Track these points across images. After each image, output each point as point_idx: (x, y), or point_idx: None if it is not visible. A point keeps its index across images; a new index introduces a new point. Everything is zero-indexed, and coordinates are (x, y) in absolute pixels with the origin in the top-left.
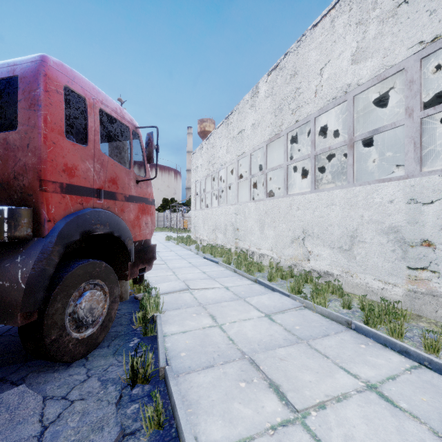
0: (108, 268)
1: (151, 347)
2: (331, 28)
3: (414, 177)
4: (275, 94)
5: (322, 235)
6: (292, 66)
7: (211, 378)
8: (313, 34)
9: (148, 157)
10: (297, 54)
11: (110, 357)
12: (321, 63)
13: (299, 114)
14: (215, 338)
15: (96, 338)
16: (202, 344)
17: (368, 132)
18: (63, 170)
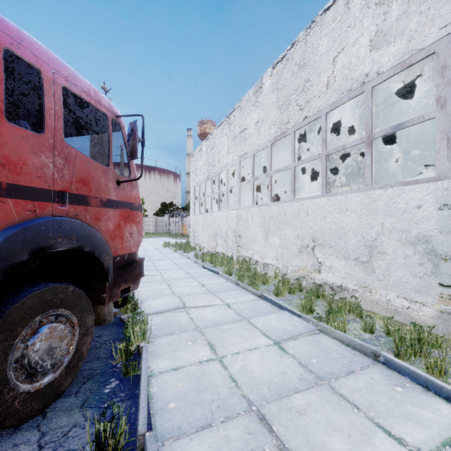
0: (77, 292)
1: (132, 394)
2: (345, 12)
3: (448, 179)
4: (281, 89)
5: (334, 244)
6: (300, 57)
7: (208, 447)
8: (324, 20)
9: (130, 152)
10: (306, 43)
11: (75, 411)
12: (334, 52)
13: (308, 110)
14: (214, 378)
15: (58, 385)
16: (197, 389)
17: (390, 127)
18: (1, 165)
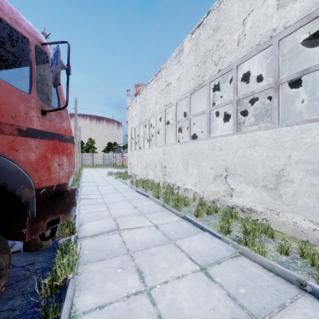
0: None
1: None
2: None
3: None
4: (198, 50)
5: (245, 173)
6: (214, 22)
7: None
8: None
9: (53, 79)
10: (219, 10)
11: None
12: (244, 14)
13: (221, 64)
14: None
15: None
16: None
17: (296, 73)
18: None
